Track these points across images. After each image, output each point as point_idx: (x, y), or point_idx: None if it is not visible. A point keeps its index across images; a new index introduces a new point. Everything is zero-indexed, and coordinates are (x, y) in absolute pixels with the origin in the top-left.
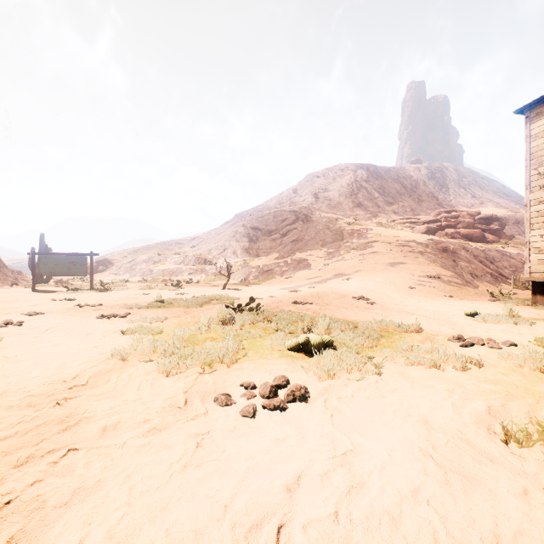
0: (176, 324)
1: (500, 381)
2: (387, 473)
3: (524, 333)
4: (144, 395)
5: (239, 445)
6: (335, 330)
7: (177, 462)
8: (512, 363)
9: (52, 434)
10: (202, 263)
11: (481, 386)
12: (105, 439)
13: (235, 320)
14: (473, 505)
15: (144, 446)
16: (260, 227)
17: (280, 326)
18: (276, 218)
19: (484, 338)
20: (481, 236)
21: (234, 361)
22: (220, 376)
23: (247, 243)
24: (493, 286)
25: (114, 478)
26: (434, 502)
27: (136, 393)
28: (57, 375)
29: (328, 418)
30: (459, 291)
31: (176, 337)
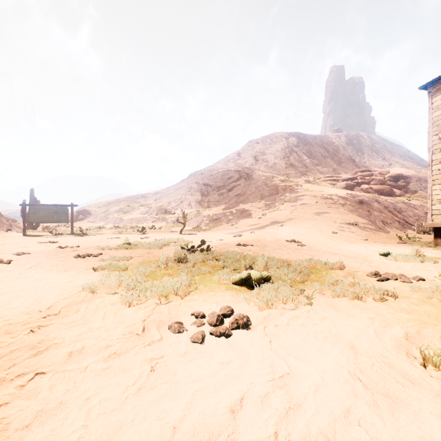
0: (139, 262)
1: (413, 310)
2: (320, 394)
3: (429, 270)
4: (108, 323)
5: (188, 369)
6: (272, 267)
7: (132, 385)
8: (422, 295)
9: (23, 359)
10: (163, 212)
11: (398, 315)
12: (70, 363)
13: (188, 259)
14: (400, 426)
15: (104, 370)
16: (210, 183)
17: (226, 264)
18: (223, 177)
19: (397, 274)
20: (390, 191)
21: (186, 294)
22: (174, 306)
23: (200, 197)
24: (400, 231)
25: (74, 400)
26: (365, 423)
27: (101, 321)
28: (34, 305)
29: (267, 344)
30: (373, 236)
31: (138, 273)
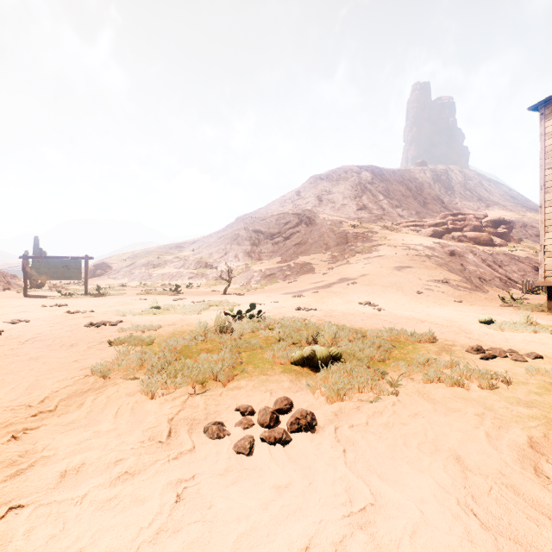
0: (170, 333)
1: (534, 402)
2: (420, 539)
3: (546, 343)
4: (121, 424)
5: (230, 497)
6: (342, 339)
7: (148, 527)
8: (543, 380)
9: None
10: (203, 266)
11: (515, 409)
12: (62, 488)
13: (234, 329)
14: None
15: (108, 501)
16: (262, 230)
17: (283, 336)
18: (279, 221)
19: (505, 349)
20: (488, 240)
21: (230, 378)
22: (213, 397)
23: (249, 246)
24: (502, 290)
25: None
26: None
27: (111, 421)
28: (23, 397)
29: (340, 455)
30: (468, 297)
31: (167, 349)
